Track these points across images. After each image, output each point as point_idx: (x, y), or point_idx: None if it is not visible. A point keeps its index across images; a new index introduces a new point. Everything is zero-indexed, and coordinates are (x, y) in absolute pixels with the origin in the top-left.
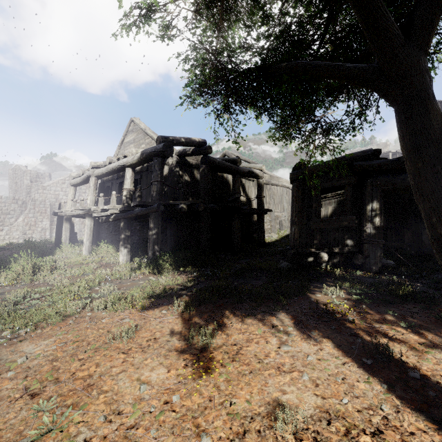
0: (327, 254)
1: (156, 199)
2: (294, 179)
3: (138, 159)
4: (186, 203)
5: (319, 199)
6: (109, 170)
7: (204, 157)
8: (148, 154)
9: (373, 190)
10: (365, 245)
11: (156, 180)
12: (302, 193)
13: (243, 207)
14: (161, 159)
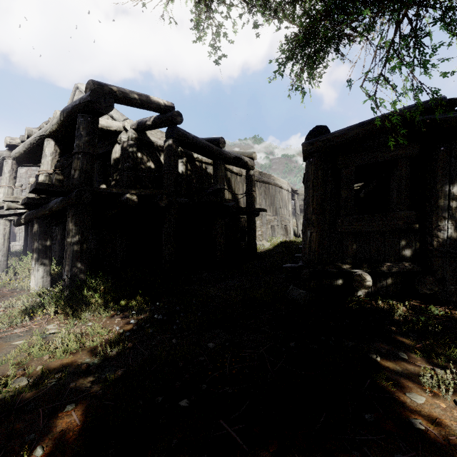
0: (369, 275)
1: (79, 182)
2: (310, 153)
3: (58, 122)
4: (138, 193)
5: (352, 184)
6: (27, 147)
7: (170, 129)
8: (70, 110)
9: (452, 164)
10: (437, 260)
11: (79, 151)
12: (322, 174)
13: (228, 204)
14: (90, 118)
